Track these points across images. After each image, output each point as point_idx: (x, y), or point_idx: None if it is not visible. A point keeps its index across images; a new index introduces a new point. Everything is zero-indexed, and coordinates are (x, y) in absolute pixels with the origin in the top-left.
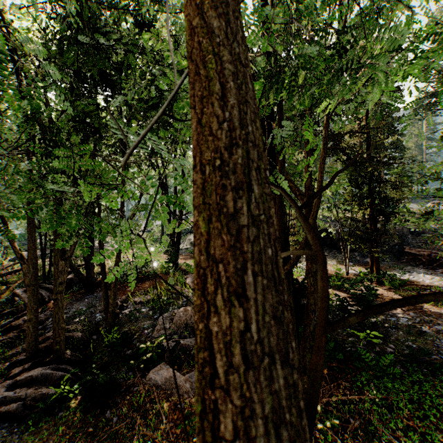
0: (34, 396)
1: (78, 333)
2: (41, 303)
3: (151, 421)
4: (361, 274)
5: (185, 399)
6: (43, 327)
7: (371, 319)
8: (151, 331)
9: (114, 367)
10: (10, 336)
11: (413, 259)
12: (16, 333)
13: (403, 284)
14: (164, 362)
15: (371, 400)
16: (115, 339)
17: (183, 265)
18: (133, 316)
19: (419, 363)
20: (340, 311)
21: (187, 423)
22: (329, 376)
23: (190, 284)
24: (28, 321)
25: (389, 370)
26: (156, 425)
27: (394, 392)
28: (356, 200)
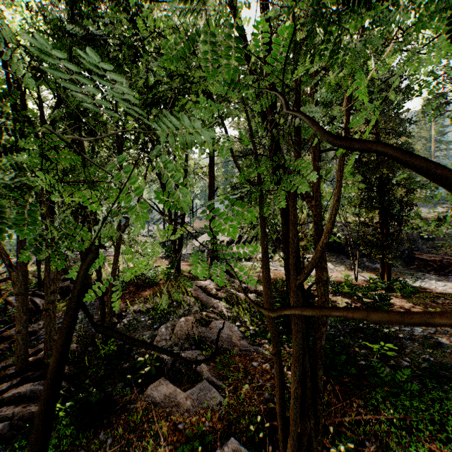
0: (22, 414)
1: (73, 344)
2: (35, 312)
3: (149, 443)
4: (371, 281)
5: (186, 418)
6: (37, 338)
7: (384, 329)
8: (151, 342)
9: (110, 381)
10: (1, 348)
11: (424, 265)
12: (8, 345)
13: (415, 291)
14: (163, 377)
15: (387, 420)
16: (111, 351)
17: (185, 271)
18: (131, 326)
19: (438, 378)
20: (350, 320)
21: (188, 447)
22: (341, 392)
23: (192, 292)
24: (17, 333)
25: (406, 387)
26: (153, 448)
27: (413, 410)
28: (365, 203)
